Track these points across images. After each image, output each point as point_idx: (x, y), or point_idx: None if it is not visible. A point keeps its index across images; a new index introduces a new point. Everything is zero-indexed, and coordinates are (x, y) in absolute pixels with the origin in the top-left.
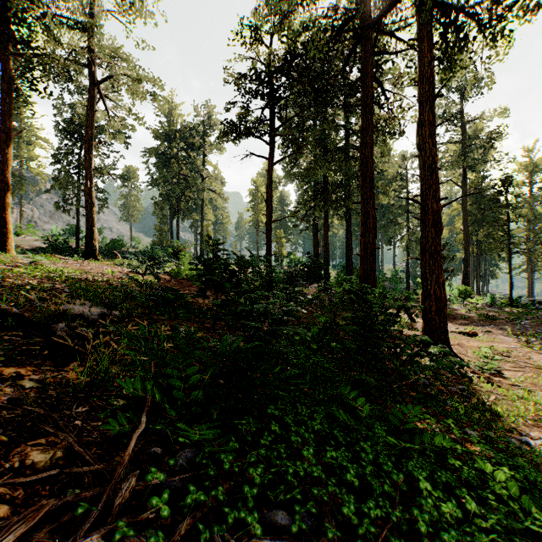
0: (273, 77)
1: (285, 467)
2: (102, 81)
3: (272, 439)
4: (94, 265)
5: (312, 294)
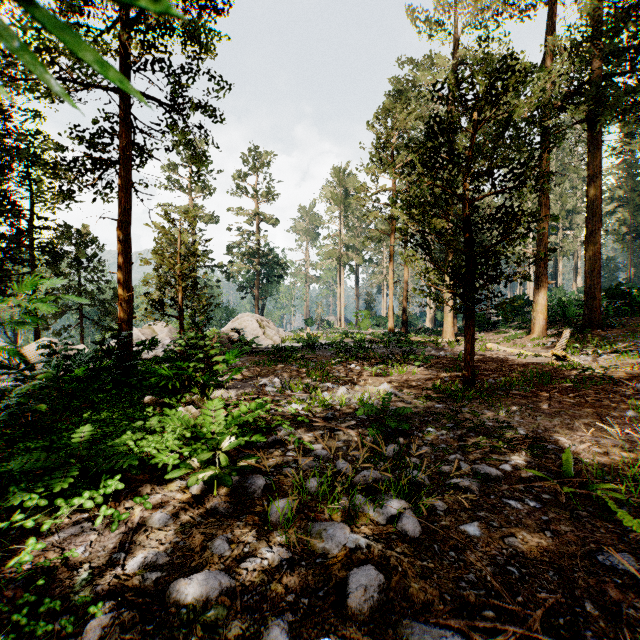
0: None
1: None
2: None
3: None
4: None
5: None
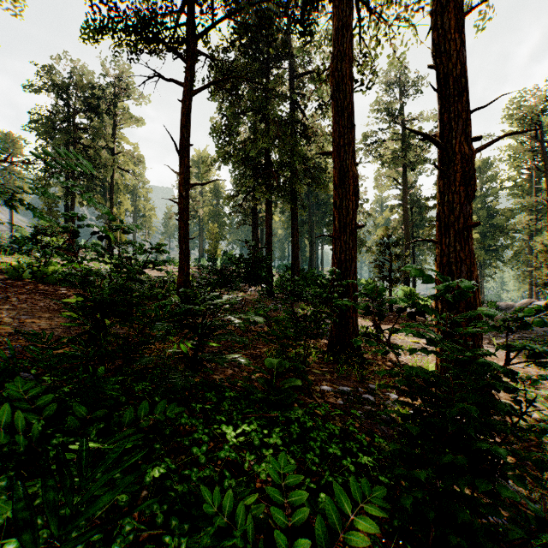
0: None
1: None
2: None
3: None
4: None
5: (253, 299)
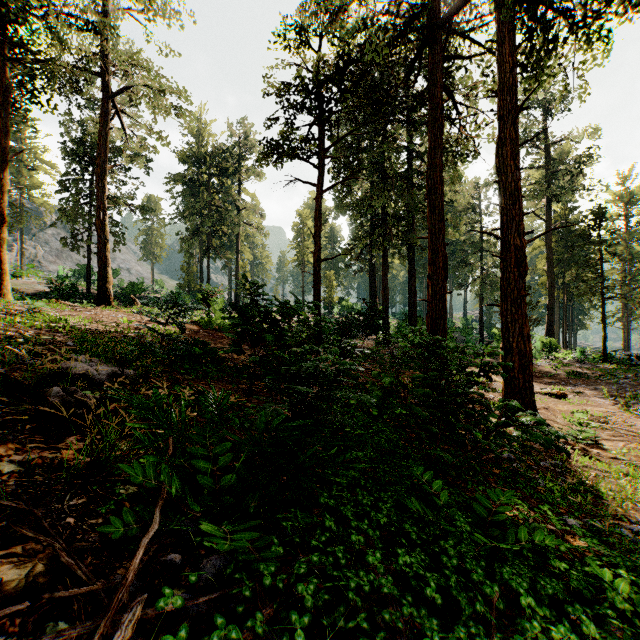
0: (322, 87)
1: (345, 580)
2: (117, 93)
3: (326, 540)
4: (107, 313)
5: (369, 347)
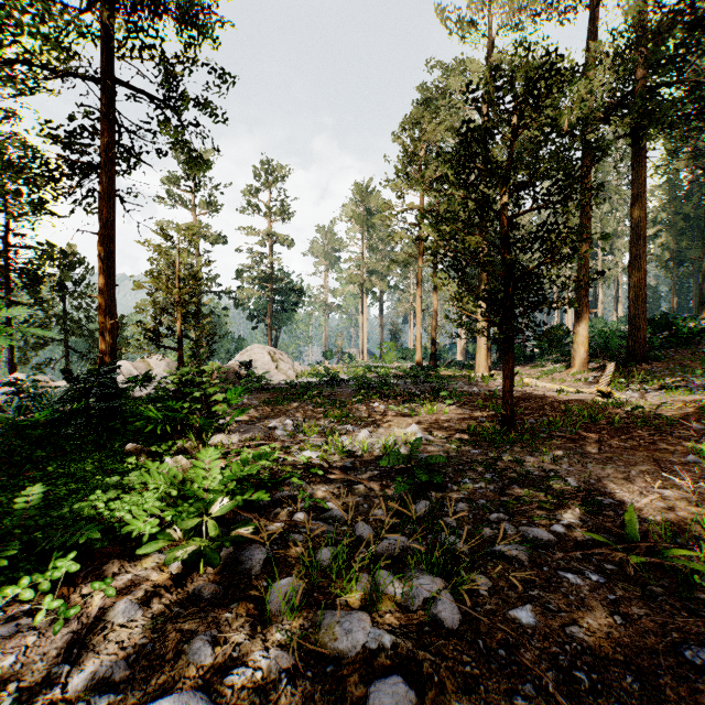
0: None
1: None
2: None
3: None
4: None
5: None
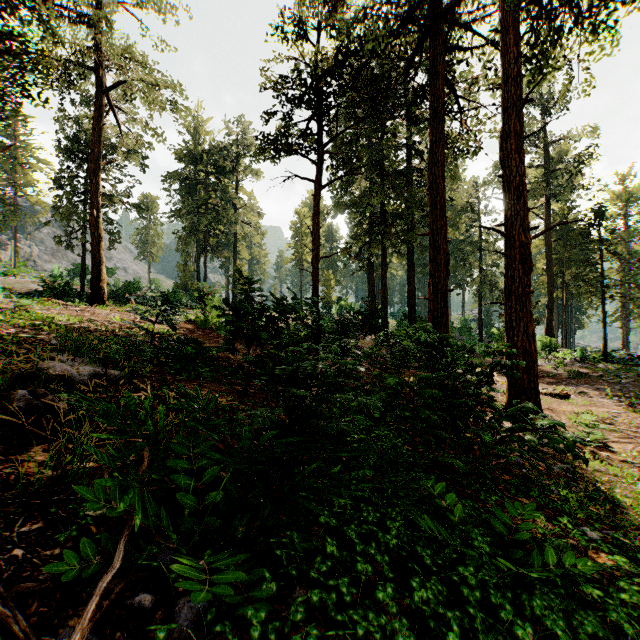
0: (320, 80)
1: (352, 626)
2: (111, 88)
3: (328, 570)
4: (100, 312)
5: (368, 347)
